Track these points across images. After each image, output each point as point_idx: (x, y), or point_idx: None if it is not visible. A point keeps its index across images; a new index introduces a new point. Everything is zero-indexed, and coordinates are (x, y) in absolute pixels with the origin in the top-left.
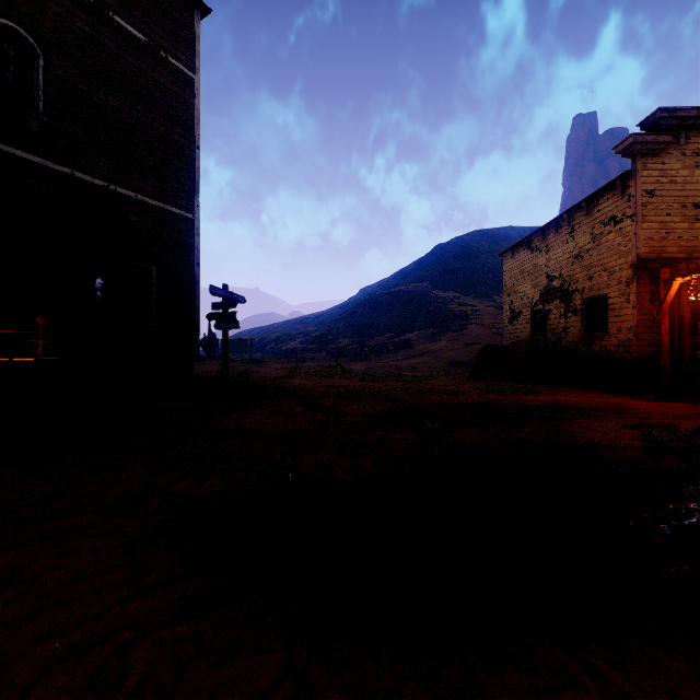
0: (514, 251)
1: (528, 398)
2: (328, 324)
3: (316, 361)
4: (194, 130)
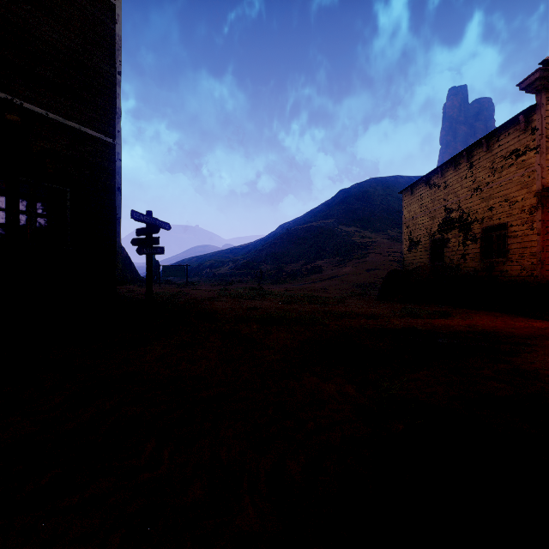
0: (413, 188)
1: (447, 322)
2: (253, 253)
3: (242, 284)
4: (114, 56)
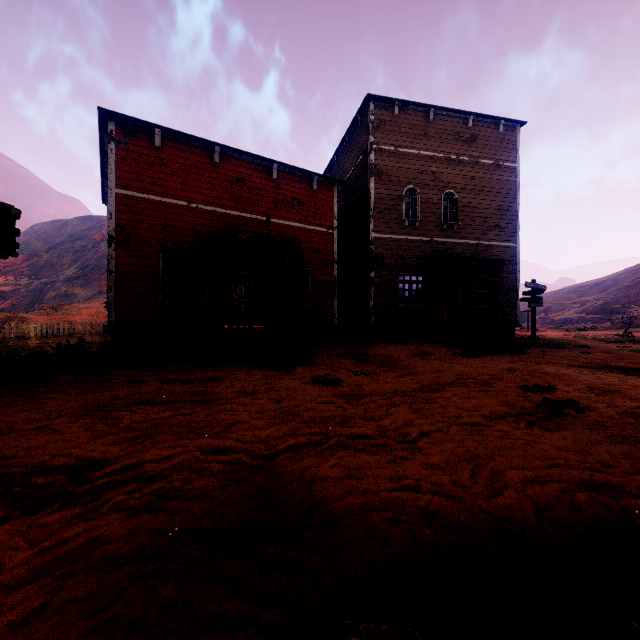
0: None
1: None
2: (613, 292)
3: (598, 331)
4: (516, 196)
